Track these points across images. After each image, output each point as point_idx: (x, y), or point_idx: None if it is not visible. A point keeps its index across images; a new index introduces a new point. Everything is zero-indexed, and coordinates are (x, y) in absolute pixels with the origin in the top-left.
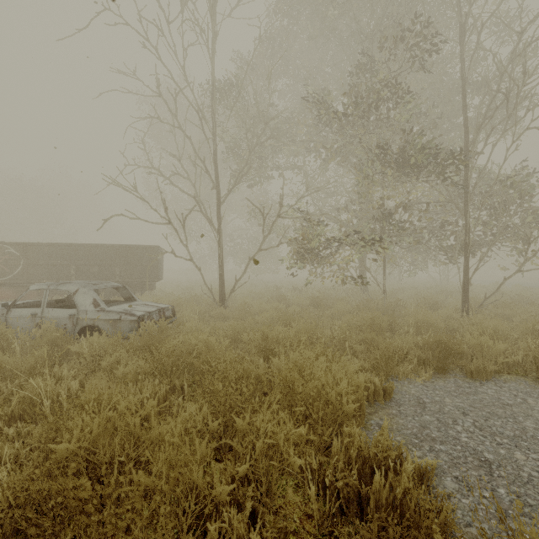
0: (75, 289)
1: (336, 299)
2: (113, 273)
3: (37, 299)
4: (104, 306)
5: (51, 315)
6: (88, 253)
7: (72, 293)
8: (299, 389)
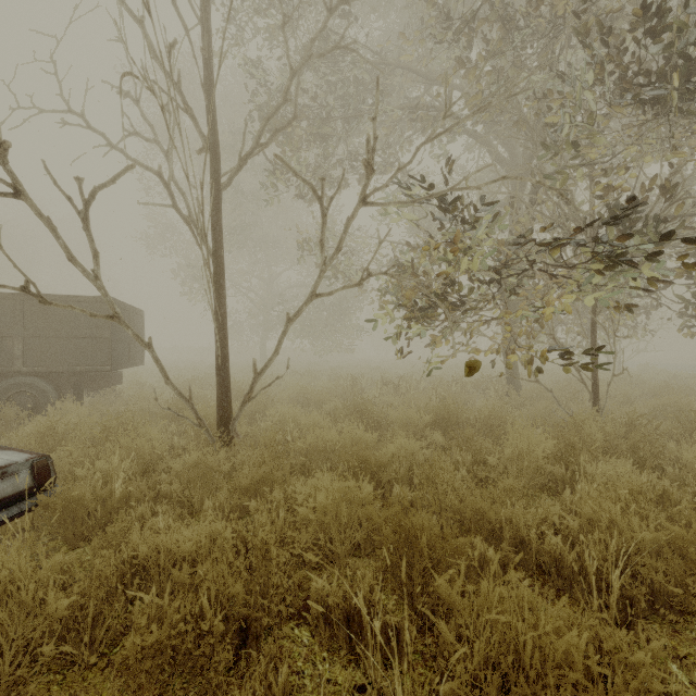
0: None
1: (487, 412)
2: (8, 353)
3: None
4: None
5: None
6: None
7: None
8: None
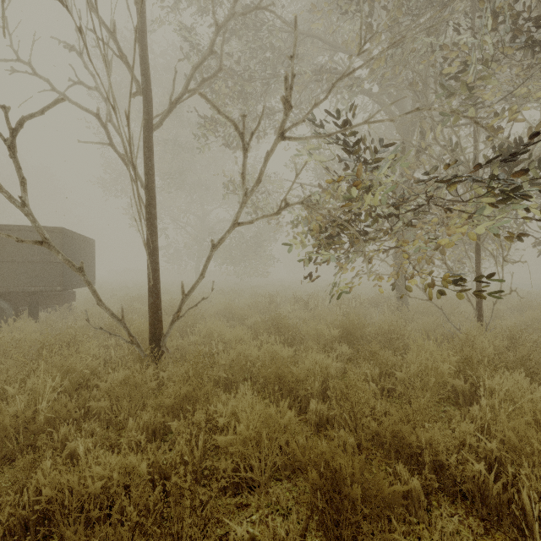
0: None
1: (387, 326)
2: None
3: None
4: None
5: None
6: None
7: None
8: None
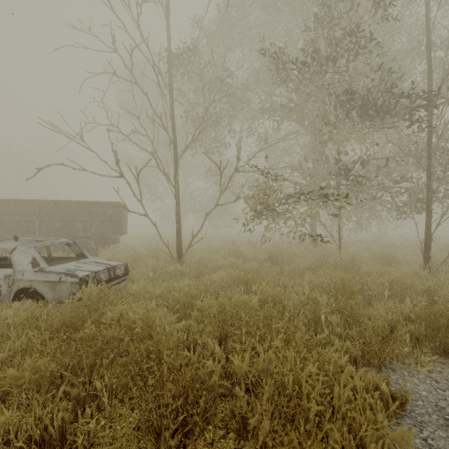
0: (12, 246)
1: (292, 254)
2: (76, 228)
3: (1, 253)
4: (44, 266)
5: None
6: (52, 209)
7: (9, 251)
8: None
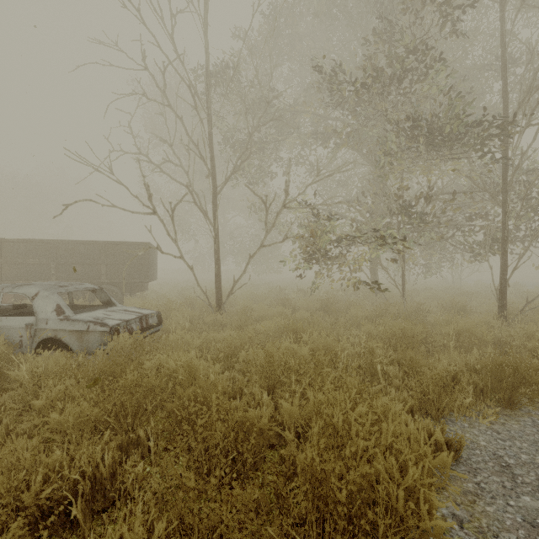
0: (34, 292)
1: (348, 302)
2: (98, 273)
3: (12, 302)
4: (69, 314)
5: (4, 324)
6: (71, 251)
7: (31, 297)
8: (341, 497)
